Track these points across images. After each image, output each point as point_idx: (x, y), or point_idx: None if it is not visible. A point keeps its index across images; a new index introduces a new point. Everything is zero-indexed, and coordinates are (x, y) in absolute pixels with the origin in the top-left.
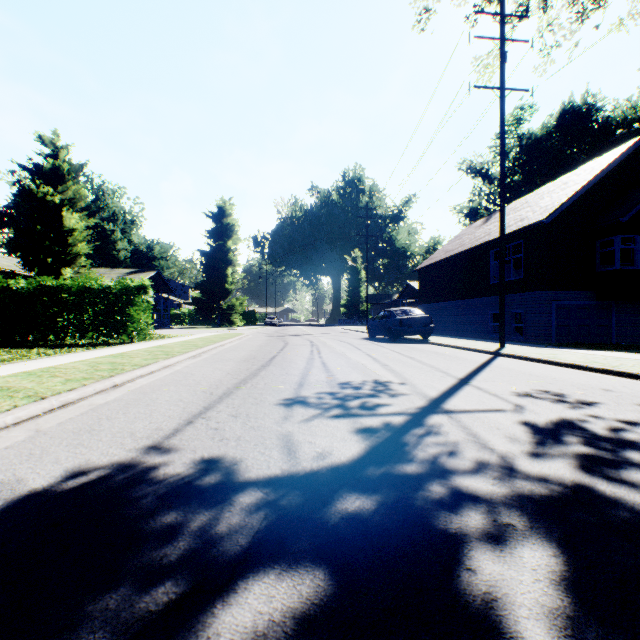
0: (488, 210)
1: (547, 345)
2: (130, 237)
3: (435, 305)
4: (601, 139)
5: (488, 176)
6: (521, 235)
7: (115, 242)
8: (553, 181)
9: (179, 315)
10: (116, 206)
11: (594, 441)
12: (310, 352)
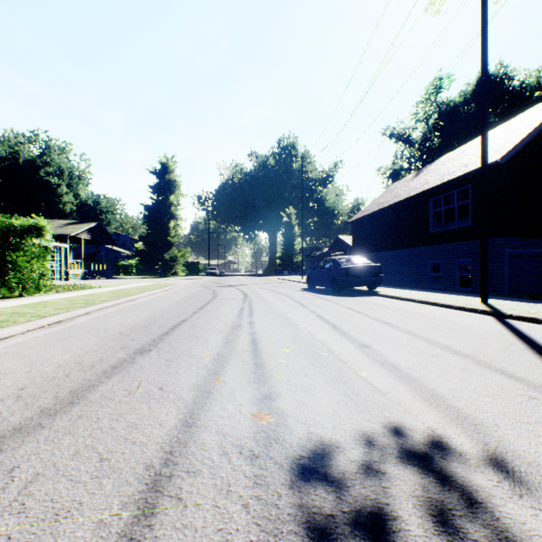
0: (409, 171)
1: (530, 299)
2: (76, 191)
3: (368, 256)
4: (516, 104)
5: (410, 140)
6: (468, 180)
7: (61, 196)
8: (489, 131)
9: (127, 266)
10: (64, 162)
11: None
12: (238, 312)
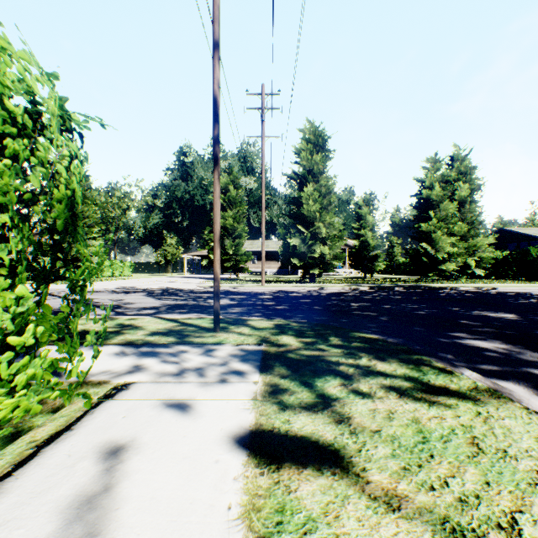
0: None
1: None
2: None
3: None
4: None
5: None
6: None
7: None
8: None
9: None
10: None
11: None
12: None
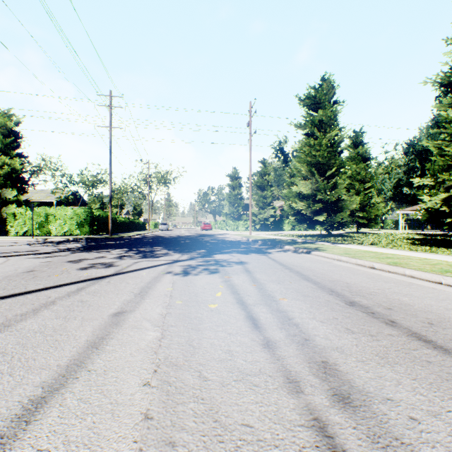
0: None
1: None
2: None
3: None
4: None
5: None
6: None
7: None
8: None
9: None
10: None
11: (151, 256)
12: None
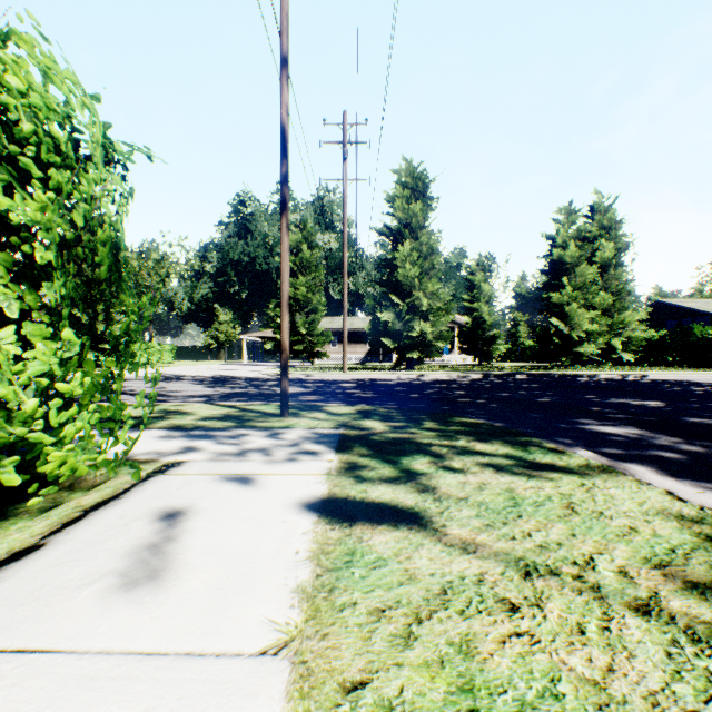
0: None
1: None
2: None
3: None
4: None
5: None
6: None
7: None
8: None
9: None
10: None
11: None
12: None
